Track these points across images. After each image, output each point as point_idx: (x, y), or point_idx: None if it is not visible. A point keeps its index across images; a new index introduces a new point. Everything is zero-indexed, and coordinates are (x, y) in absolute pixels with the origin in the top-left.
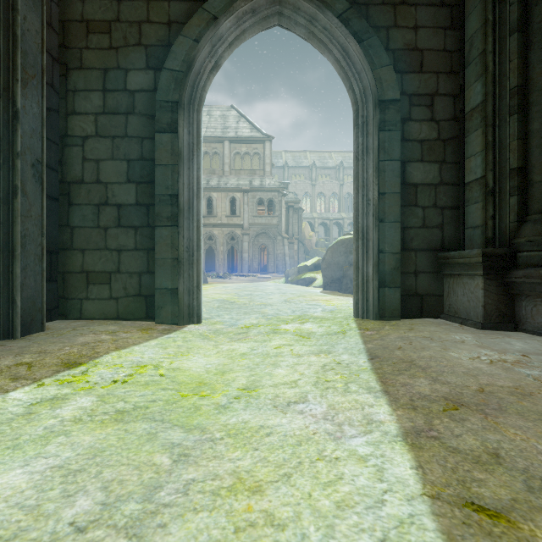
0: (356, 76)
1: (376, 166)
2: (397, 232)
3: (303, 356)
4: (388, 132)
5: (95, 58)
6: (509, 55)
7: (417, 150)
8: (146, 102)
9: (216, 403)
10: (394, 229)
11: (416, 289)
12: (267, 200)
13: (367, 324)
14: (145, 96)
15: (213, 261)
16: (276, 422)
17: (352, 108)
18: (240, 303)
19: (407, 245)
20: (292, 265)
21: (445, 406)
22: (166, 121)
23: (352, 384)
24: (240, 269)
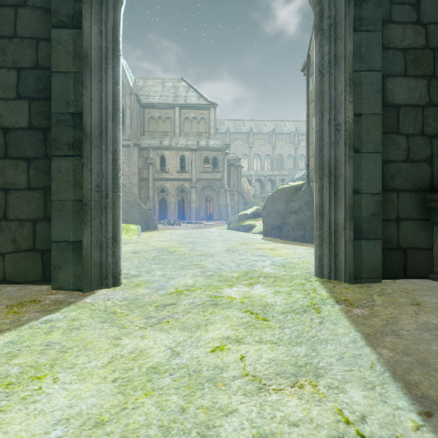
0: None
1: (350, 77)
2: (377, 166)
3: (267, 385)
4: (365, 33)
5: None
6: None
7: (399, 61)
8: None
9: None
10: (373, 161)
11: (398, 241)
12: (212, 158)
13: (344, 292)
14: None
15: (166, 210)
16: None
17: (314, 11)
18: (179, 253)
19: (387, 183)
20: (233, 214)
21: None
22: (66, 12)
23: None
24: (188, 217)
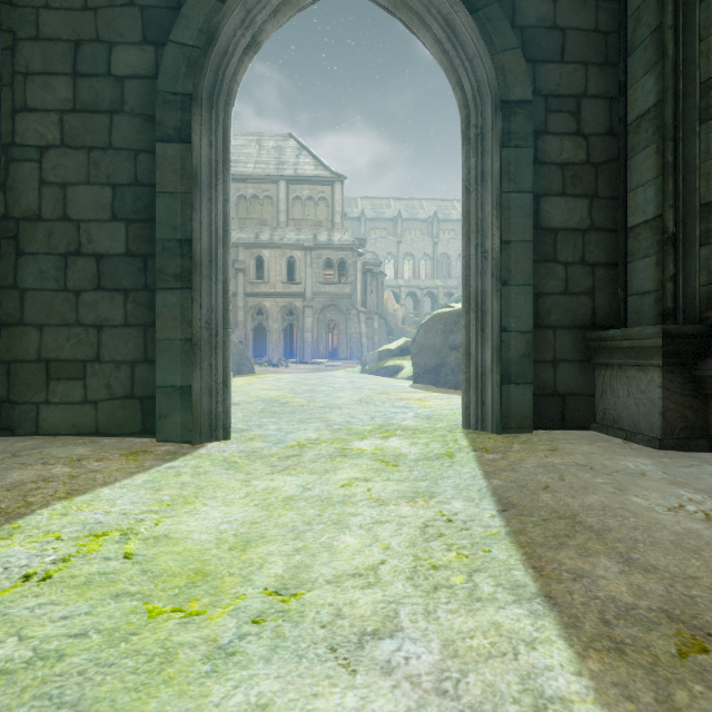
0: (467, 65)
1: (497, 200)
2: (528, 300)
3: (388, 503)
4: (514, 149)
5: (60, 22)
6: (699, 31)
7: (556, 178)
8: (143, 94)
9: (211, 639)
10: (523, 295)
11: (555, 385)
12: (337, 261)
13: (485, 441)
14: (140, 85)
15: (265, 343)
16: (332, 705)
17: (460, 115)
18: (294, 405)
19: (542, 320)
20: (371, 348)
21: (679, 642)
22: (173, 124)
23: (481, 575)
24: (300, 354)
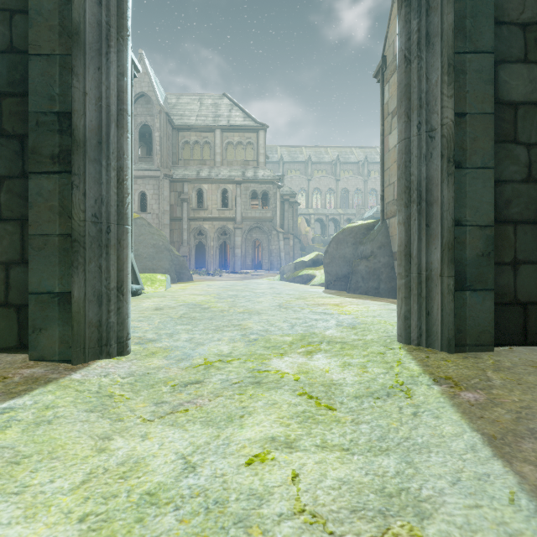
0: None
1: (449, 61)
2: (488, 187)
3: (337, 536)
4: None
5: None
6: None
7: (516, 41)
8: None
9: None
10: (481, 180)
11: (515, 292)
12: (261, 192)
13: (442, 365)
14: None
15: (205, 257)
16: None
17: None
18: (215, 310)
19: (500, 212)
20: (288, 262)
21: None
22: None
23: None
24: (232, 266)
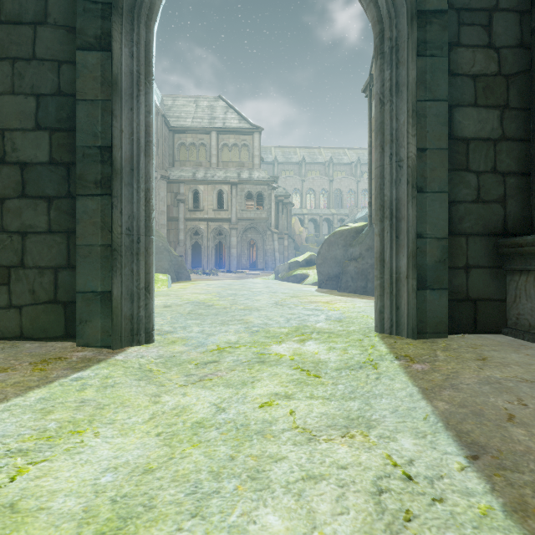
0: None
1: (413, 108)
2: (443, 207)
3: (317, 436)
4: (430, 58)
5: None
6: None
7: (468, 89)
8: (66, 6)
9: None
10: (439, 202)
11: (467, 291)
12: (256, 193)
13: (405, 347)
14: None
15: (200, 257)
16: None
17: (374, 31)
18: (218, 307)
19: (455, 227)
20: (282, 261)
21: None
22: (93, 32)
23: None
24: (227, 265)
